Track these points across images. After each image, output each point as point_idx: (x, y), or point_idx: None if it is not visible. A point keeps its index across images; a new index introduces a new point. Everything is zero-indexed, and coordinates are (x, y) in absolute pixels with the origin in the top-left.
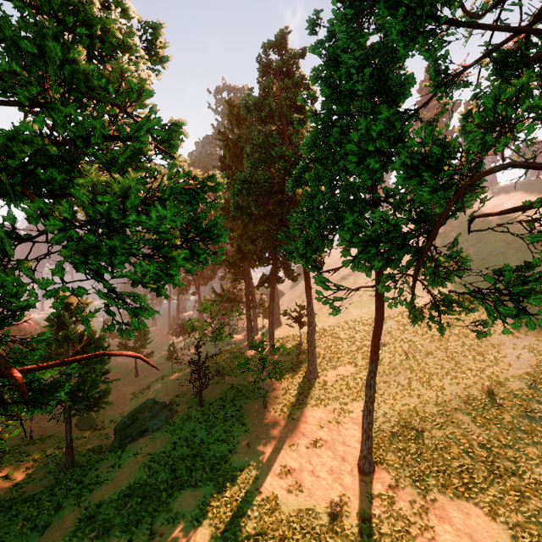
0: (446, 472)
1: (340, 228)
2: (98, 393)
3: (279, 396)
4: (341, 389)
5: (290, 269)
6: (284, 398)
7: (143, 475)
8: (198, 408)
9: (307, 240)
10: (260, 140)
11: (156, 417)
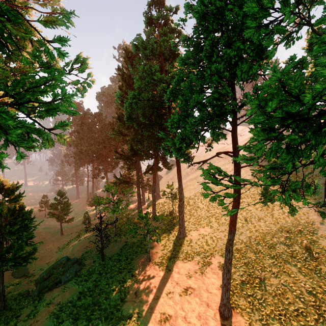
0: (286, 316)
1: (211, 126)
2: (24, 254)
3: (159, 251)
4: (202, 245)
5: (166, 162)
6: (163, 253)
7: (51, 324)
8: (100, 262)
9: (182, 138)
10: (145, 68)
11: (68, 271)
